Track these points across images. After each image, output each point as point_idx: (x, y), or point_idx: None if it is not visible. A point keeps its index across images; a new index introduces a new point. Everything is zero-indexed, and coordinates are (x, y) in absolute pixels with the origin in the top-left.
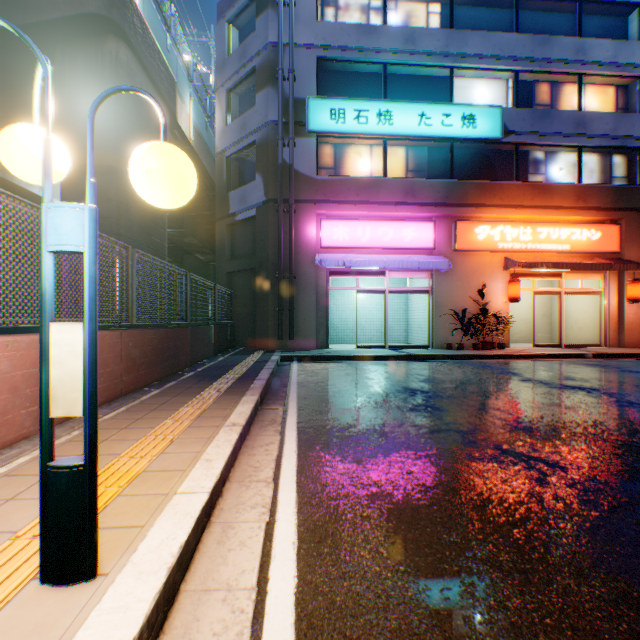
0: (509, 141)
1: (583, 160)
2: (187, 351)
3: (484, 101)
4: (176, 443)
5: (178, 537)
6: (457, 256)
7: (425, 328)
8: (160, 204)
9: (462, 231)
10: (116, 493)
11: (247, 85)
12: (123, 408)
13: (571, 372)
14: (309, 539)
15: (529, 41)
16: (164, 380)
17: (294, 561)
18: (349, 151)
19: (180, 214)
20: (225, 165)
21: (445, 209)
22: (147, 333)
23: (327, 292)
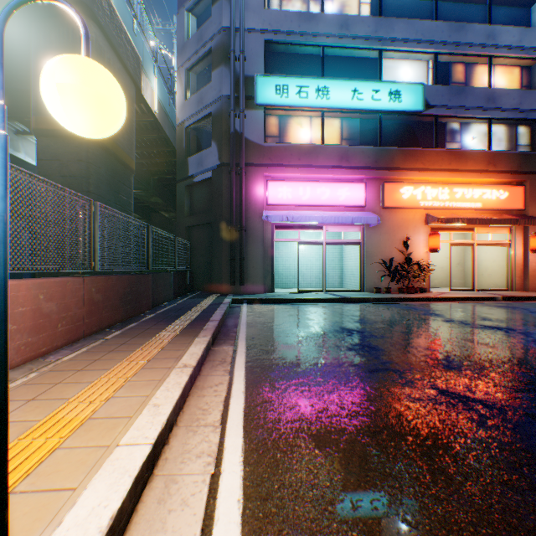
0: (430, 113)
1: (493, 130)
2: (149, 295)
3: (408, 79)
4: (127, 386)
5: (110, 504)
6: (385, 213)
7: (357, 275)
8: (80, 130)
9: (389, 191)
10: (55, 445)
11: (204, 65)
12: (83, 349)
13: (487, 313)
14: (255, 496)
15: (447, 27)
16: (126, 321)
17: (238, 525)
18: (292, 122)
19: (147, 177)
20: (185, 134)
21: (374, 172)
22: (110, 279)
23: (273, 243)
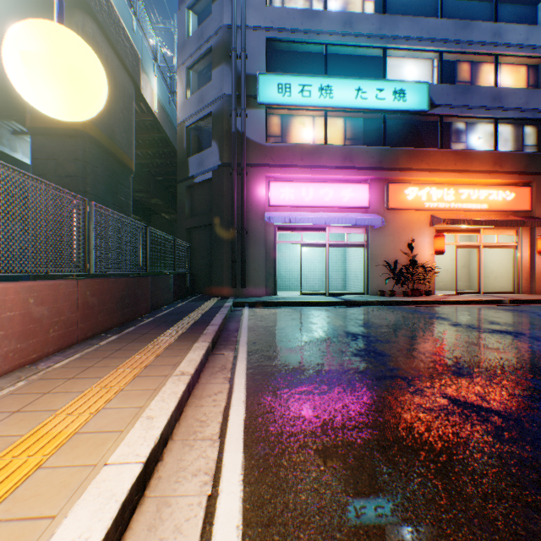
0: (435, 113)
1: (499, 130)
2: (147, 298)
3: (412, 78)
4: (120, 396)
5: (92, 536)
6: (389, 214)
7: (361, 277)
8: (51, 110)
9: (393, 192)
10: (37, 465)
11: (204, 63)
12: (77, 355)
13: (494, 317)
14: (256, 521)
15: (452, 25)
16: (123, 326)
17: None
18: (294, 121)
19: (147, 178)
20: (185, 134)
21: (379, 172)
22: (106, 282)
23: (275, 245)
